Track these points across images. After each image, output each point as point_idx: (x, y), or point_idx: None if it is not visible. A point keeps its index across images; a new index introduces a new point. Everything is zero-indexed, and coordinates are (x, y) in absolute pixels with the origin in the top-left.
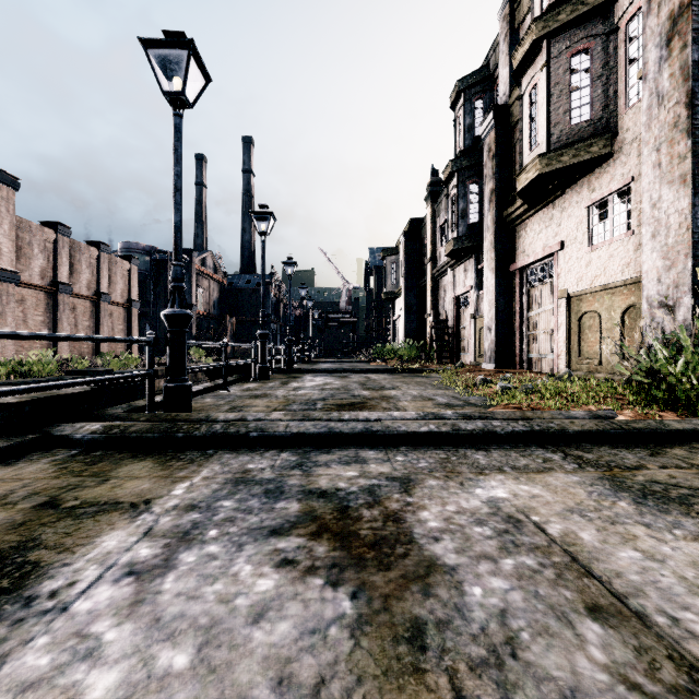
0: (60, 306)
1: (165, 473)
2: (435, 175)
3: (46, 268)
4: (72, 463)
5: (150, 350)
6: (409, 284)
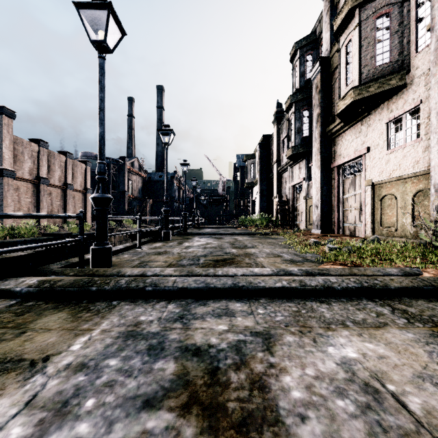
0: (41, 192)
1: (73, 325)
2: (279, 106)
3: (32, 168)
4: (5, 314)
5: (80, 223)
6: (262, 177)
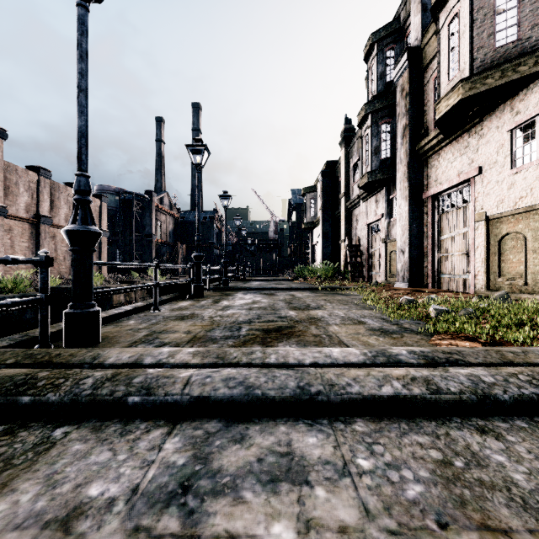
0: (42, 234)
1: None
2: (348, 123)
3: (30, 203)
4: None
5: (41, 271)
6: (325, 215)
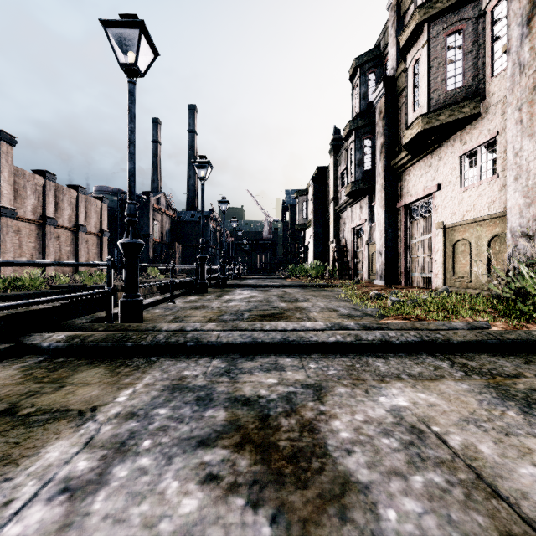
0: (48, 235)
1: (113, 379)
2: (337, 133)
3: (37, 206)
4: (37, 369)
5: (108, 272)
6: (316, 218)
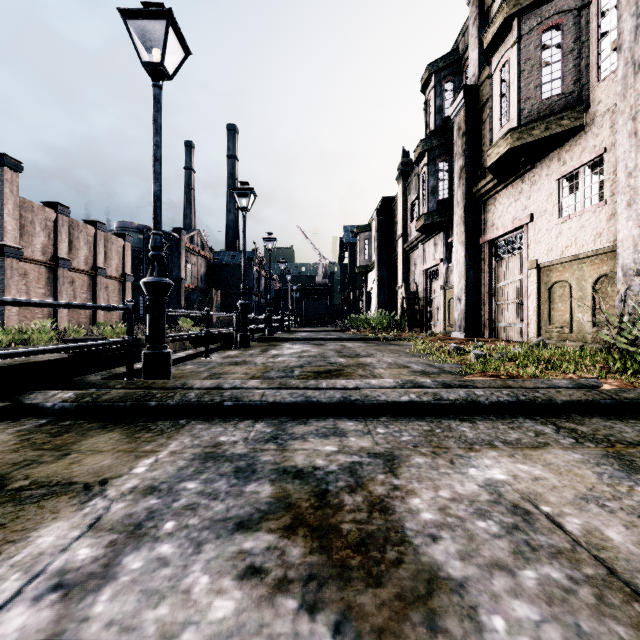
0: (60, 279)
1: (131, 446)
2: (405, 156)
3: (47, 244)
4: (37, 434)
5: (128, 317)
6: (381, 258)
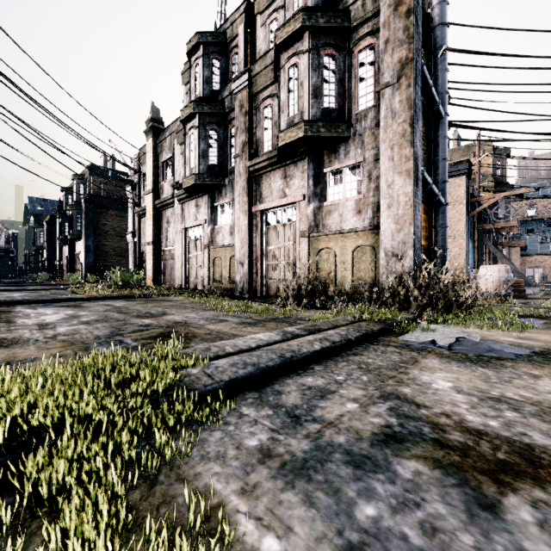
0: None
1: None
2: (61, 202)
3: None
4: None
5: None
6: (49, 245)
